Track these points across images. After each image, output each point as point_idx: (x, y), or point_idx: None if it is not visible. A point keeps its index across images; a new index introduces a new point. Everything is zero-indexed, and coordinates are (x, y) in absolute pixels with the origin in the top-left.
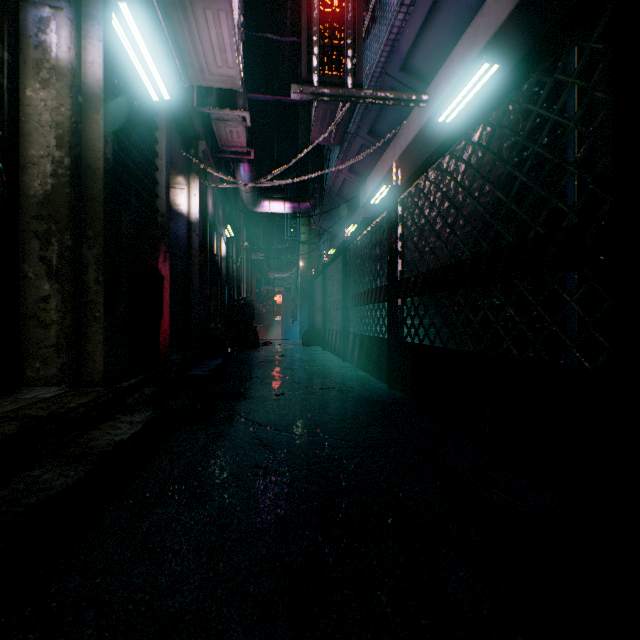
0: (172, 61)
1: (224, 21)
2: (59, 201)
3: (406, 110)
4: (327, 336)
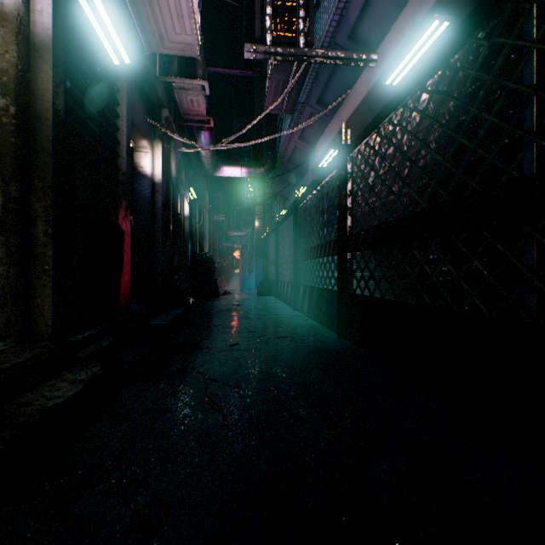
0: (132, 26)
1: None
2: (4, 151)
3: (352, 79)
4: (279, 287)
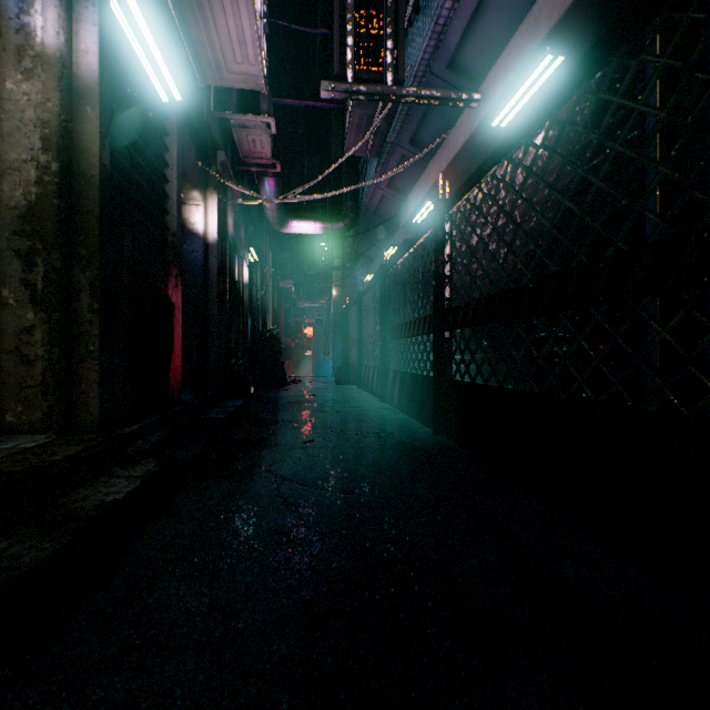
0: (184, 56)
1: (244, 8)
2: (45, 214)
3: (453, 115)
4: (363, 373)
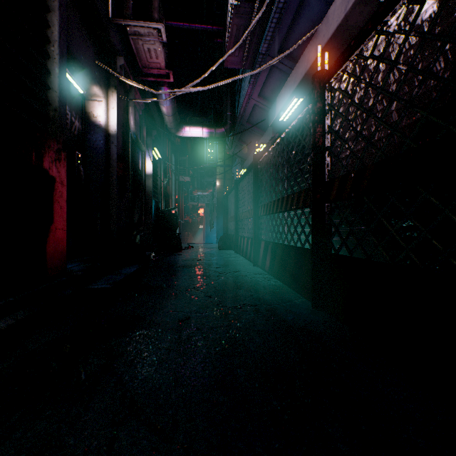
0: None
1: None
2: None
3: (319, 18)
4: (239, 242)
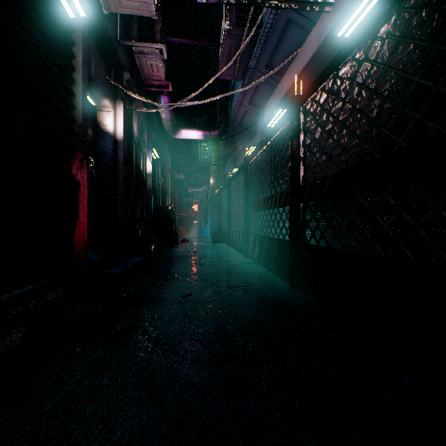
0: None
1: None
2: None
3: (300, 41)
4: (231, 235)
